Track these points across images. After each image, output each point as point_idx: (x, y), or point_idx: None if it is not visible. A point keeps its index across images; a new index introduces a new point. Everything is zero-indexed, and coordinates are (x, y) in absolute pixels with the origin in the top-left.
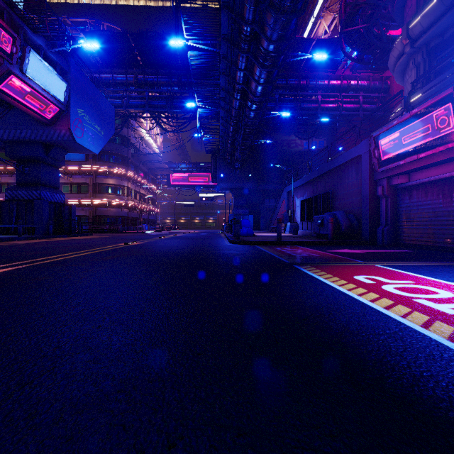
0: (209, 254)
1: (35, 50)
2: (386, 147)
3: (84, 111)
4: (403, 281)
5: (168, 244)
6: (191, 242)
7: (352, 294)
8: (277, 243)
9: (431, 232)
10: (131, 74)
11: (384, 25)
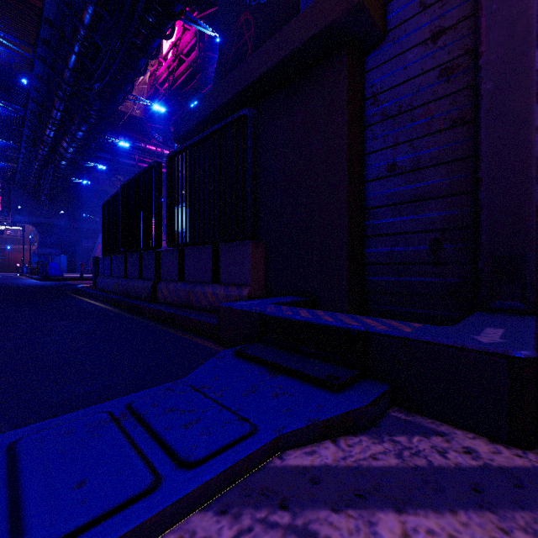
0: (26, 284)
1: None
2: None
3: None
4: None
5: None
6: None
7: None
8: (80, 279)
9: None
10: None
11: None
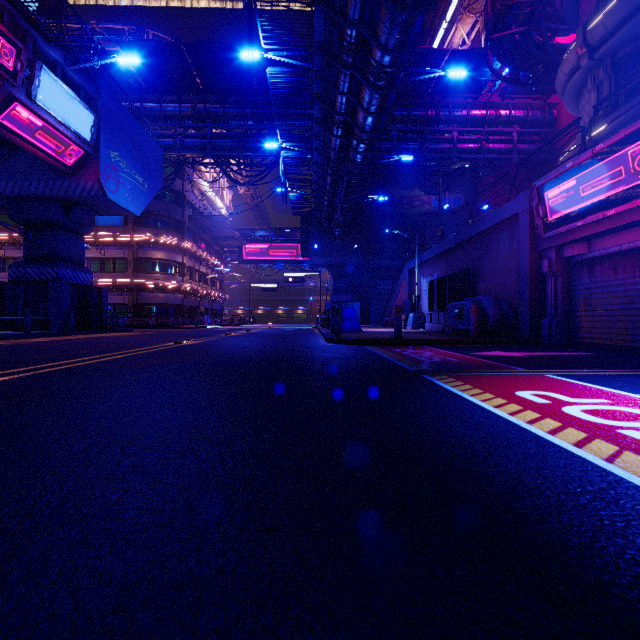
0: (296, 358)
1: (50, 68)
2: (556, 202)
3: (120, 154)
4: (594, 399)
5: (237, 343)
6: (271, 340)
7: (518, 420)
8: (396, 342)
9: (623, 326)
10: (187, 102)
11: (548, 29)
